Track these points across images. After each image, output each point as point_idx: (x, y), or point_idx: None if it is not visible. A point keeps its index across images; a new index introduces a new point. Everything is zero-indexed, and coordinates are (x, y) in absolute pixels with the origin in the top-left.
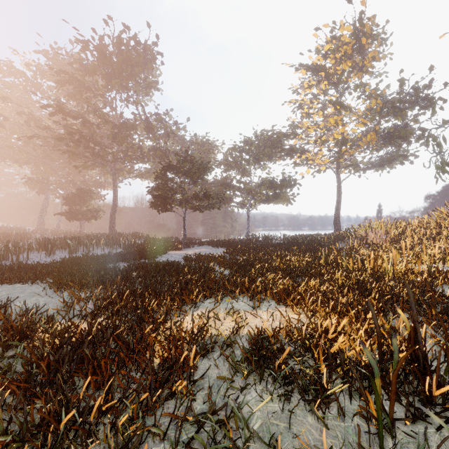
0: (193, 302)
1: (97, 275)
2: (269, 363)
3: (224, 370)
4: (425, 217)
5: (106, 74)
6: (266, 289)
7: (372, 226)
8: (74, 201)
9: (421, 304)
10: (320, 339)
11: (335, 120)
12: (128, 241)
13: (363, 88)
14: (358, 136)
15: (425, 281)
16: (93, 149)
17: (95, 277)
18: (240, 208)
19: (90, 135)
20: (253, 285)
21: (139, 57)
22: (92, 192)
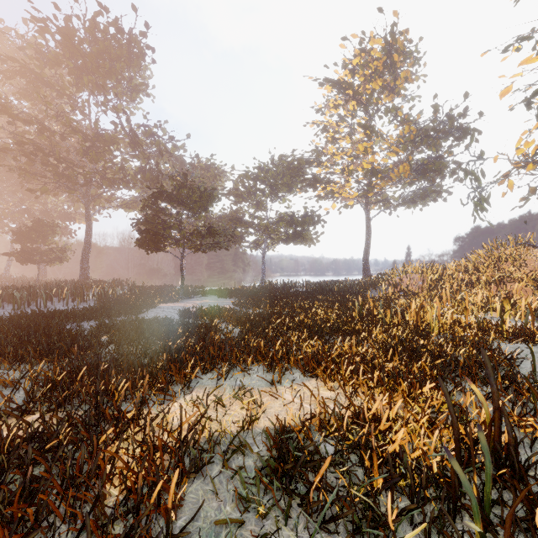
0: (186, 379)
1: (44, 342)
2: (298, 483)
3: (227, 499)
4: (462, 260)
5: (75, 67)
6: (289, 355)
7: (406, 270)
8: (28, 237)
9: (482, 368)
10: (369, 433)
11: (365, 147)
12: (105, 291)
13: (395, 112)
14: (390, 167)
15: (477, 337)
16: (56, 166)
17: (40, 345)
18: (254, 249)
19: (51, 147)
20: (271, 350)
21: (122, 50)
22: (56, 225)
